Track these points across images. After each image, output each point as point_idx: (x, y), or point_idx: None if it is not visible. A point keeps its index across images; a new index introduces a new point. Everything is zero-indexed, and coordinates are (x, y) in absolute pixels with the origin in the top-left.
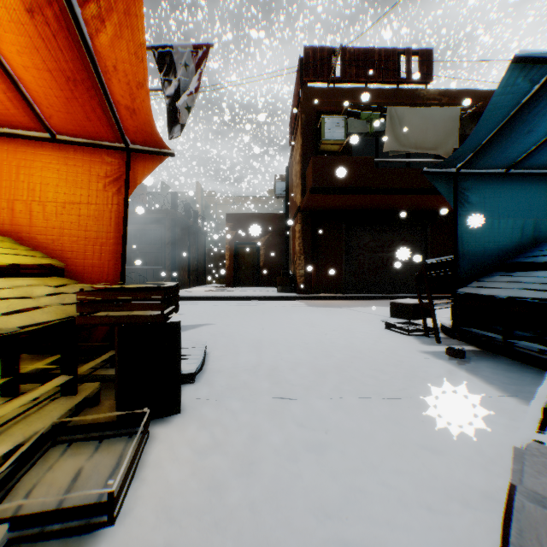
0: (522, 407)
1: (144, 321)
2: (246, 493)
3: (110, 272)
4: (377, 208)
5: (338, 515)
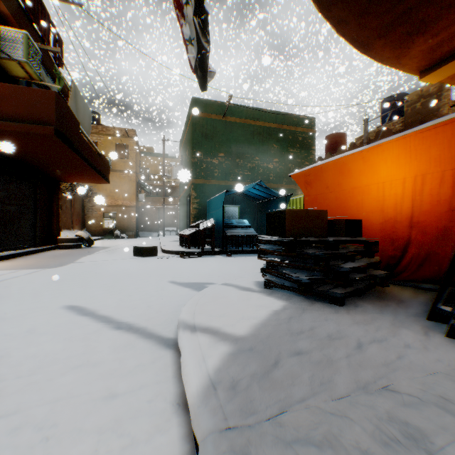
0: None
1: None
2: None
3: None
4: (33, 159)
5: None
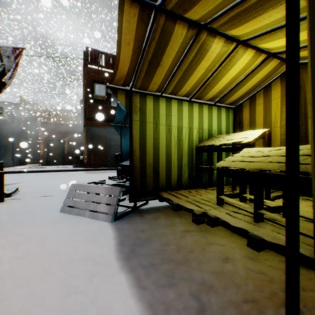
0: None
1: None
2: (24, 208)
3: None
4: None
5: (45, 207)
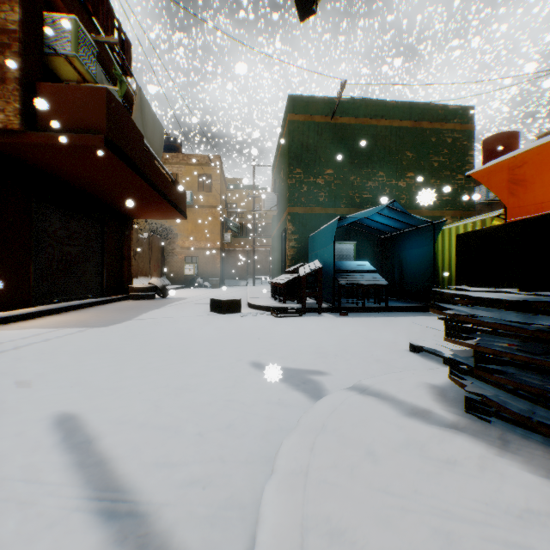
0: (402, 317)
1: None
2: None
3: None
4: (93, 188)
5: None
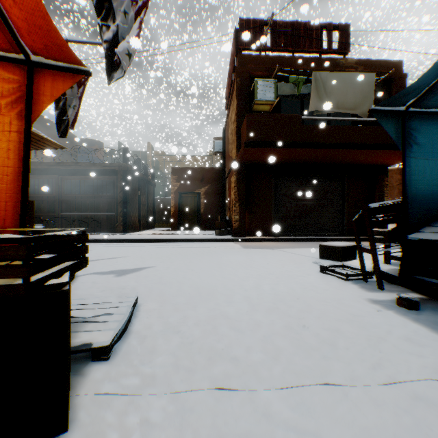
0: None
1: None
2: None
3: (9, 215)
4: (302, 161)
5: None
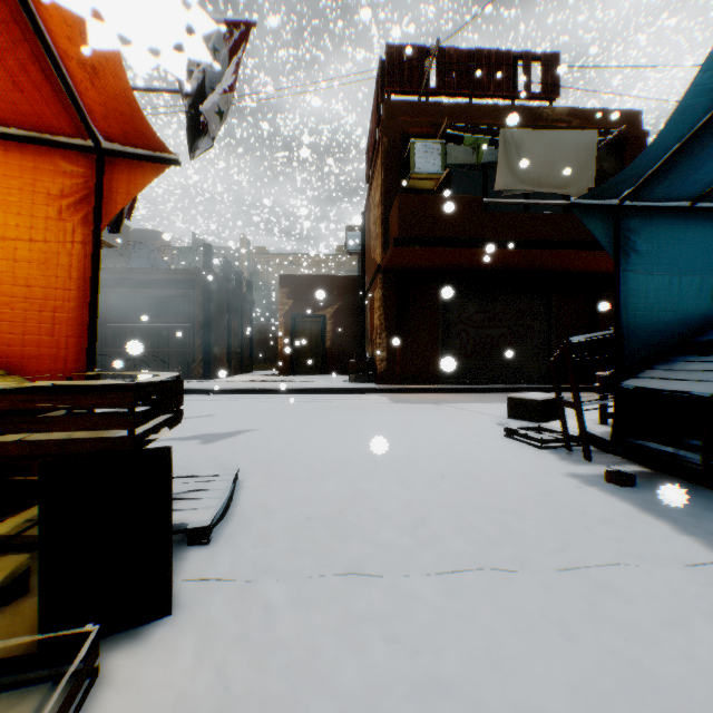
0: None
1: (95, 450)
2: None
3: (71, 355)
4: (485, 267)
5: None
